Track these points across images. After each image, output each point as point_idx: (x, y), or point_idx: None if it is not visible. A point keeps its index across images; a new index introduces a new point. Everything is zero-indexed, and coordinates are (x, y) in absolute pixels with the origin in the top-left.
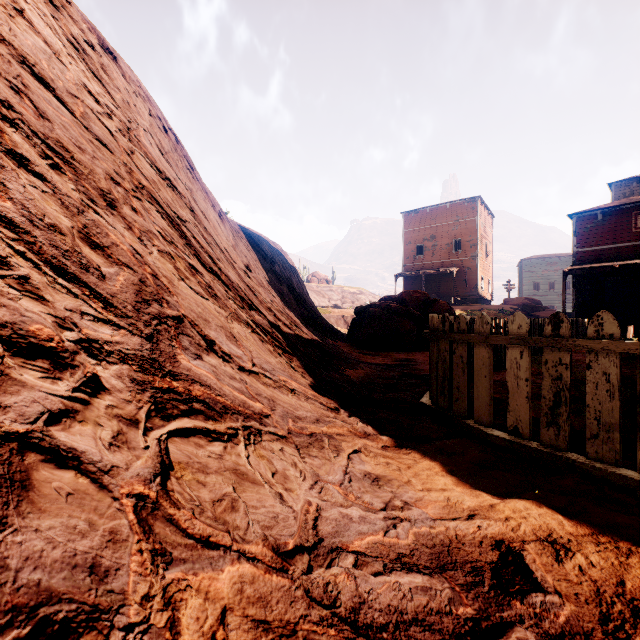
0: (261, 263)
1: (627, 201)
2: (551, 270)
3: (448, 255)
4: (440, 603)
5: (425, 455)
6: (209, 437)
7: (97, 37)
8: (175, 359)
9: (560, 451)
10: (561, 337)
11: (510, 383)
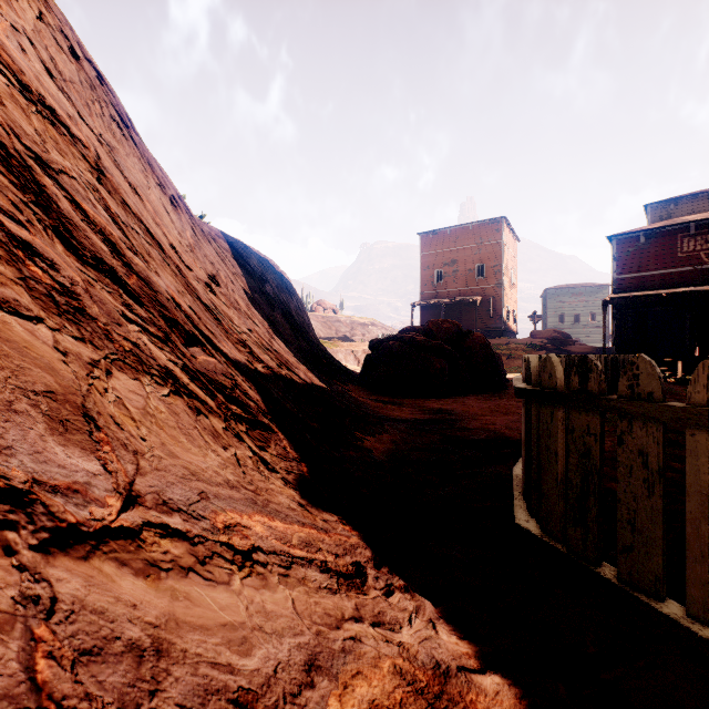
0: (244, 279)
1: (672, 222)
2: (576, 301)
3: (470, 282)
4: None
5: None
6: None
7: None
8: None
9: None
10: None
11: None
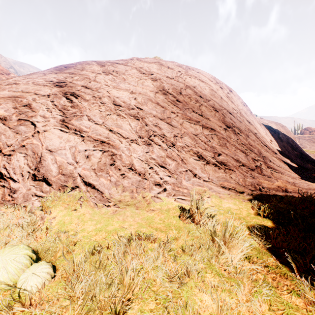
0: (273, 136)
1: None
2: None
3: None
4: (311, 189)
5: None
6: (275, 172)
7: (228, 89)
8: (267, 162)
9: None
10: None
11: None
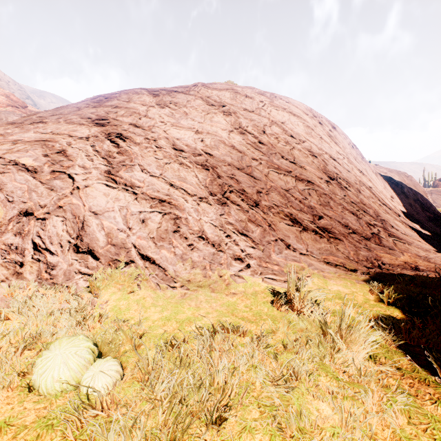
0: (395, 190)
1: None
2: None
3: None
4: None
5: None
6: (399, 242)
7: (330, 124)
8: (388, 228)
9: None
10: None
11: None
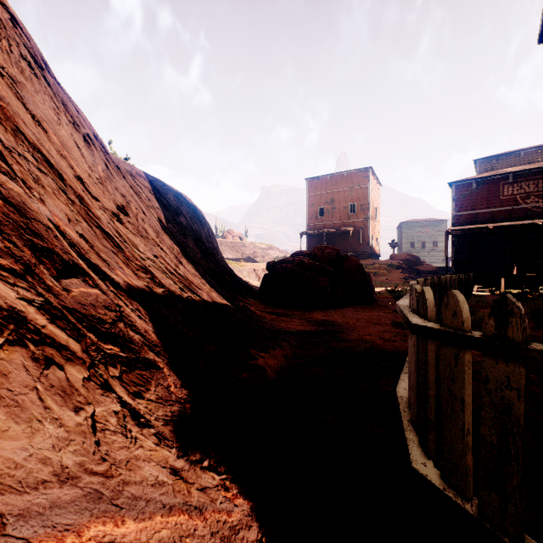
0: (159, 211)
1: (496, 173)
2: (423, 232)
3: (345, 217)
4: None
5: None
6: None
7: None
8: None
9: None
10: None
11: None
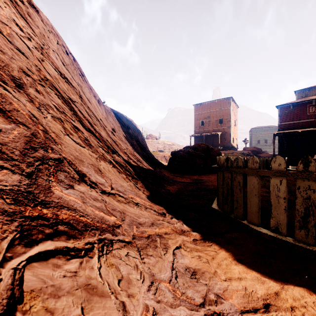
0: (122, 128)
1: (304, 99)
2: (265, 133)
3: (216, 126)
4: None
5: (221, 247)
6: (67, 255)
7: None
8: (49, 190)
9: (309, 246)
10: (310, 172)
11: (273, 200)
